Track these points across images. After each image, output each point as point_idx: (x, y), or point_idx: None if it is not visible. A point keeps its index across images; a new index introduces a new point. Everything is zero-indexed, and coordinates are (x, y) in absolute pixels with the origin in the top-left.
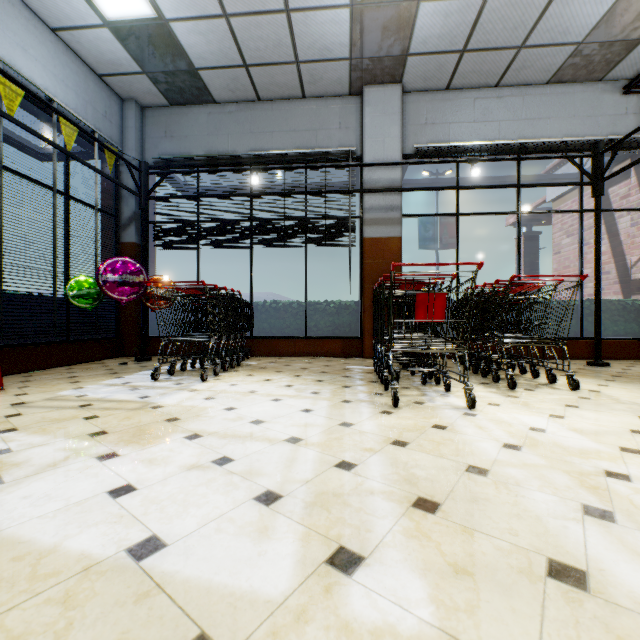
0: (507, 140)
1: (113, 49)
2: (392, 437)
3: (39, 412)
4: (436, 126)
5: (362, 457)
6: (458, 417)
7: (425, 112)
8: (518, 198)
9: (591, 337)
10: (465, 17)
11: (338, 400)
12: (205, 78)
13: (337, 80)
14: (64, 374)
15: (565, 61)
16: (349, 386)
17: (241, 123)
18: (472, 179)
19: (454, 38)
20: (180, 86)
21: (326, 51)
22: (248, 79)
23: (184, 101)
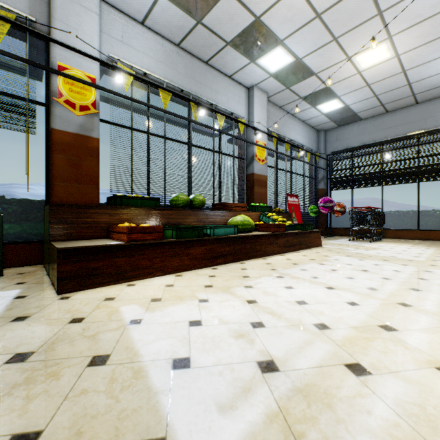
0: None
1: (322, 119)
2: None
3: (330, 244)
4: None
5: None
6: None
7: None
8: None
9: None
10: None
11: (438, 250)
12: (359, 114)
13: None
14: None
15: None
16: None
17: (376, 126)
18: None
19: None
20: (345, 120)
21: (433, 86)
22: (382, 108)
23: (345, 124)
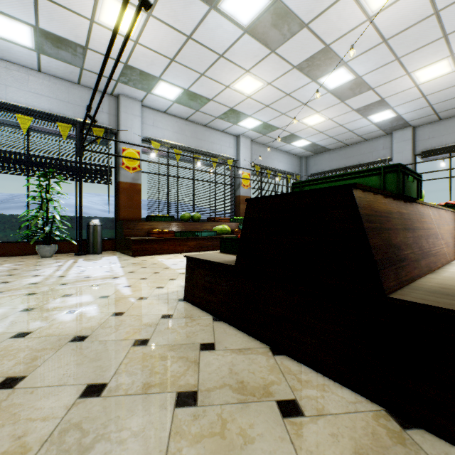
0: None
1: (299, 150)
2: None
3: None
4: (434, 138)
5: None
6: None
7: (428, 133)
8: None
9: None
10: (426, 110)
11: None
12: (326, 147)
13: (378, 134)
14: None
15: None
16: None
17: (341, 155)
18: None
19: (426, 113)
20: (318, 150)
21: (369, 131)
22: (342, 143)
23: (320, 152)
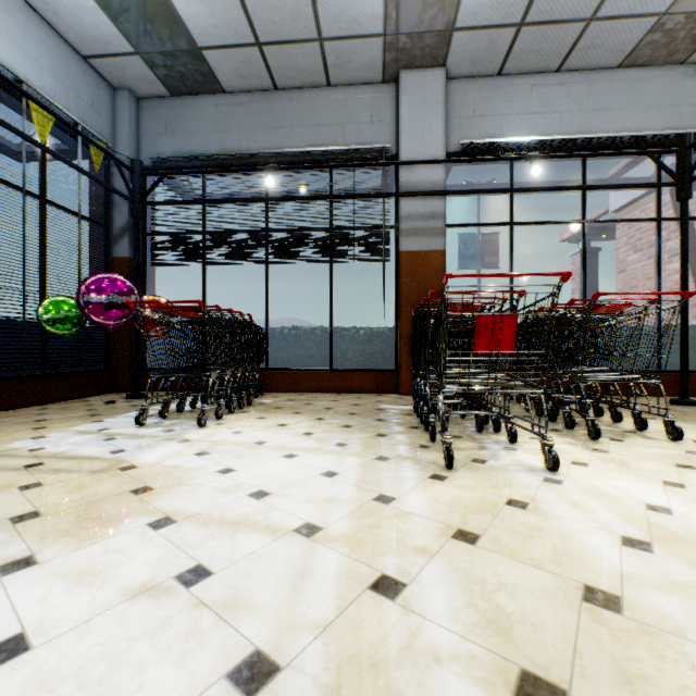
0: (570, 135)
1: (98, 22)
2: (453, 524)
3: None
4: (486, 119)
5: (412, 567)
6: (538, 486)
7: (473, 102)
8: (583, 204)
9: (671, 369)
10: None
11: (371, 456)
12: (211, 60)
13: (368, 63)
14: (32, 416)
15: (642, 38)
16: (385, 434)
17: (254, 116)
18: (526, 184)
19: (510, 7)
20: (181, 71)
21: (355, 25)
22: (262, 62)
23: (187, 90)
